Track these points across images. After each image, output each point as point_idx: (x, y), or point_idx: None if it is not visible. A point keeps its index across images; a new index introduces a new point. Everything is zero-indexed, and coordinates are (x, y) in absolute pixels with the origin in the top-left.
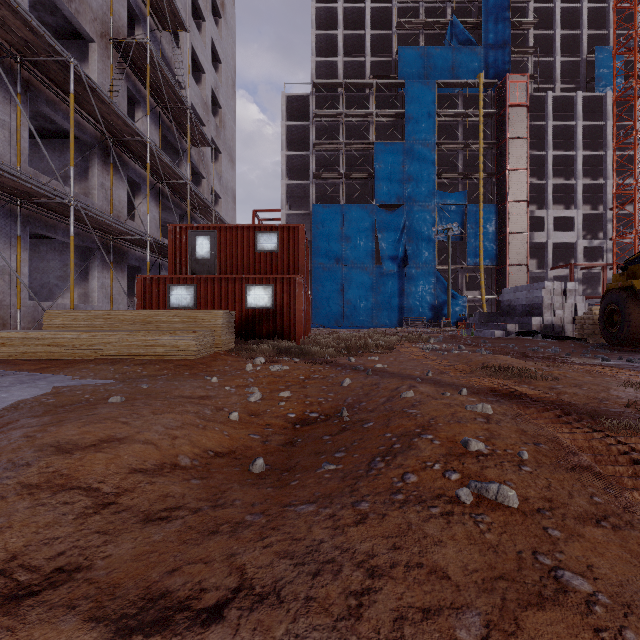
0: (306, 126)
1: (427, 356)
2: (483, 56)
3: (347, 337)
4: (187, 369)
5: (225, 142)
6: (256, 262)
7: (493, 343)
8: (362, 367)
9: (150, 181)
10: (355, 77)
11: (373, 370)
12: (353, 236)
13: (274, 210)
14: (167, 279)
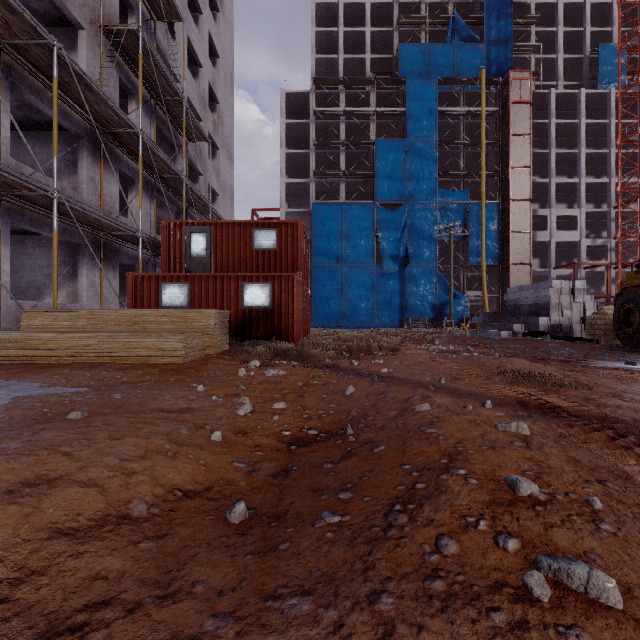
0: (306, 123)
1: (435, 359)
2: (485, 53)
3: (348, 338)
4: (173, 374)
5: (223, 139)
6: (253, 260)
7: (501, 344)
8: (366, 372)
9: (144, 176)
10: (355, 74)
11: (378, 375)
12: (353, 235)
13: (273, 209)
14: (159, 277)
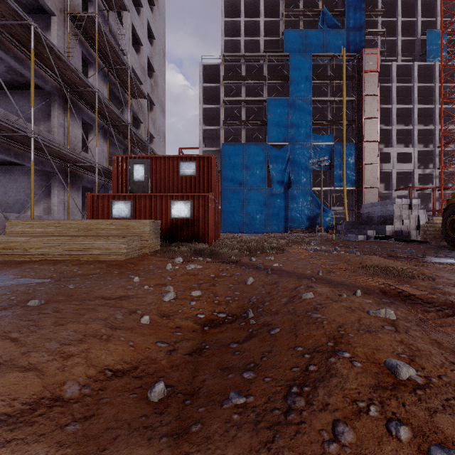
0: (217, 87)
1: (312, 256)
2: (345, 36)
3: (248, 240)
4: (117, 268)
5: (158, 97)
6: (179, 184)
7: (359, 245)
8: (262, 266)
9: (100, 123)
10: (253, 52)
11: (271, 269)
12: (251, 166)
13: (194, 148)
14: (110, 196)
